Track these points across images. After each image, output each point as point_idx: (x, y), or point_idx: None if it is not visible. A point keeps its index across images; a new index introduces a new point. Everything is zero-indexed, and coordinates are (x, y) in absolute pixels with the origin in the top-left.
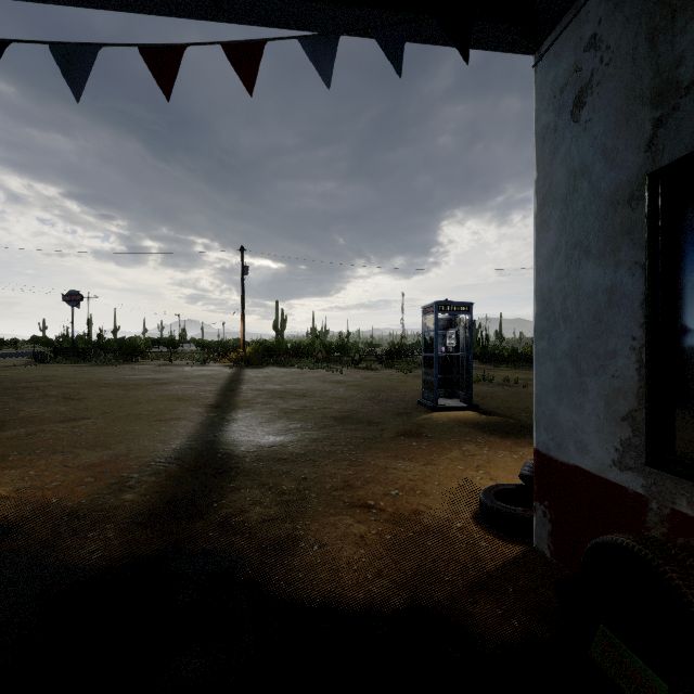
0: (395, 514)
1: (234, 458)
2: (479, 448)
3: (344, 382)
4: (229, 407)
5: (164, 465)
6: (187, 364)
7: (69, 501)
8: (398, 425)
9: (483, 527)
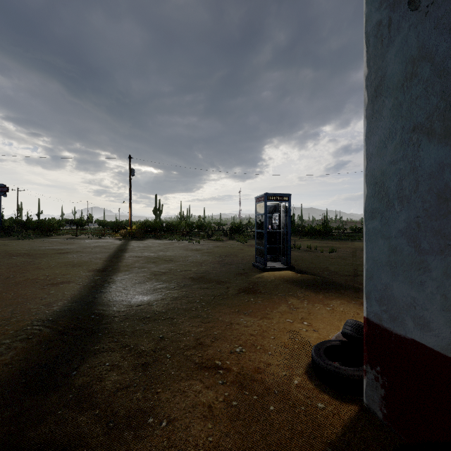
0: (240, 374)
1: (105, 318)
2: (301, 302)
3: (200, 250)
4: (112, 271)
5: (39, 329)
6: (88, 238)
7: None
8: (239, 283)
9: (316, 384)
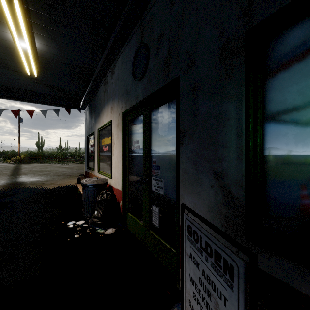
0: (62, 184)
1: (24, 182)
2: None
3: (67, 167)
4: (18, 175)
5: (2, 184)
6: None
7: None
8: (76, 175)
9: None
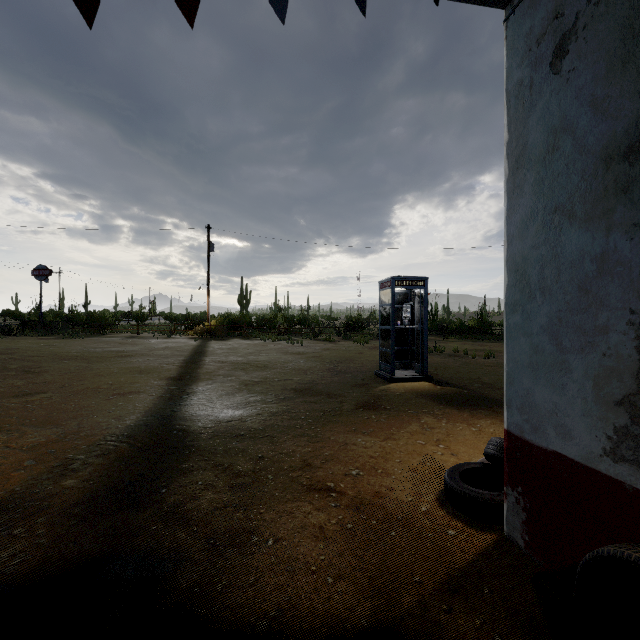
0: (356, 498)
1: (190, 434)
2: (437, 420)
3: (304, 353)
4: (190, 379)
5: (114, 444)
6: (153, 337)
7: (2, 489)
8: (357, 397)
9: (449, 512)
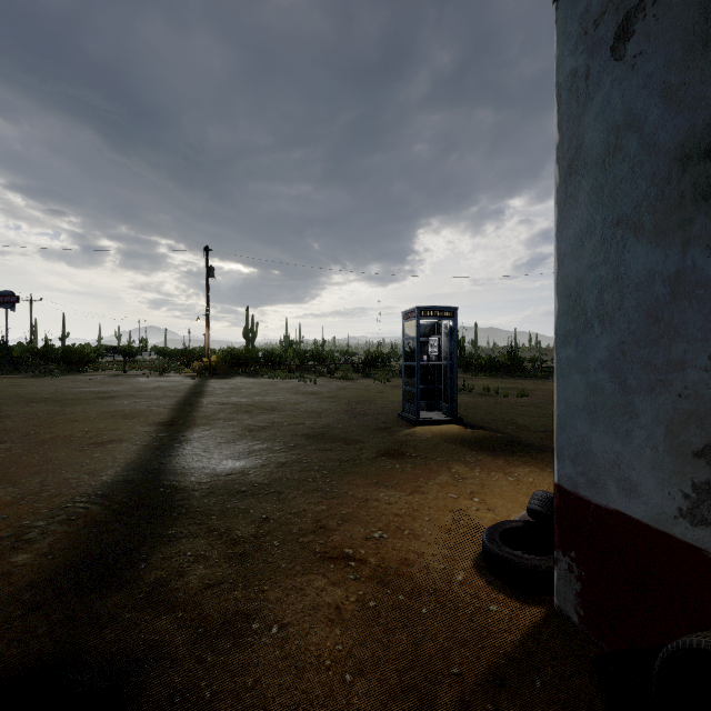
0: (379, 567)
1: (180, 492)
2: (470, 469)
3: (318, 393)
4: (184, 424)
5: (84, 506)
6: (143, 375)
7: None
8: (378, 443)
9: (489, 581)
